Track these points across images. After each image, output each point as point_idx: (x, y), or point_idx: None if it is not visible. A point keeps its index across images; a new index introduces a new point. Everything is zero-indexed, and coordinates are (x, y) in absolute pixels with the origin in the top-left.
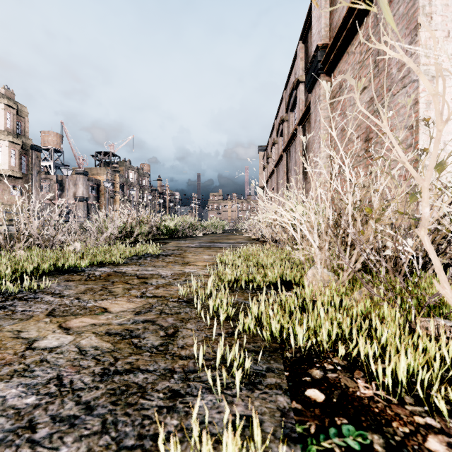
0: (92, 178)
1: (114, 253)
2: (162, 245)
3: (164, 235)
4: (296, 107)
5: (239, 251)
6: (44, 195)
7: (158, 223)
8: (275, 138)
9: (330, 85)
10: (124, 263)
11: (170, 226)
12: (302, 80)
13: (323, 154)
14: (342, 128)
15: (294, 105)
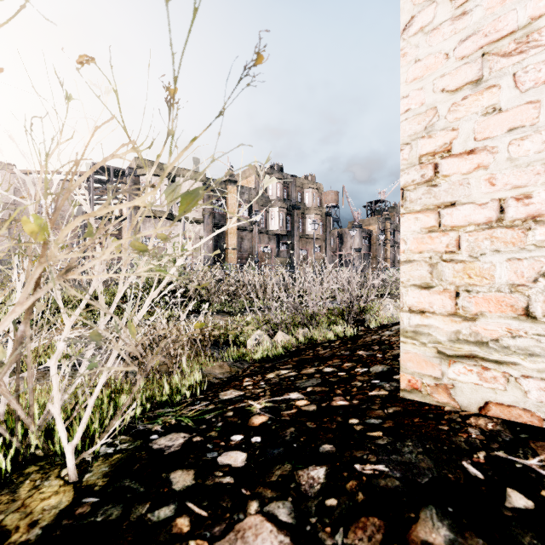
0: (365, 229)
1: None
2: None
3: None
4: None
5: None
6: None
7: None
8: None
9: None
10: None
11: None
12: None
13: None
14: None
15: None
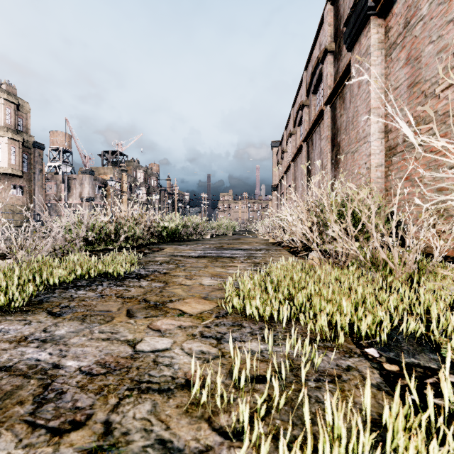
0: (99, 177)
1: (4, 284)
2: (151, 253)
3: (164, 238)
4: (321, 87)
5: (265, 269)
6: (51, 196)
7: (156, 223)
8: (292, 128)
9: (385, 30)
10: (39, 300)
11: (171, 227)
12: (331, 49)
13: (375, 127)
14: (411, 82)
15: (318, 86)
